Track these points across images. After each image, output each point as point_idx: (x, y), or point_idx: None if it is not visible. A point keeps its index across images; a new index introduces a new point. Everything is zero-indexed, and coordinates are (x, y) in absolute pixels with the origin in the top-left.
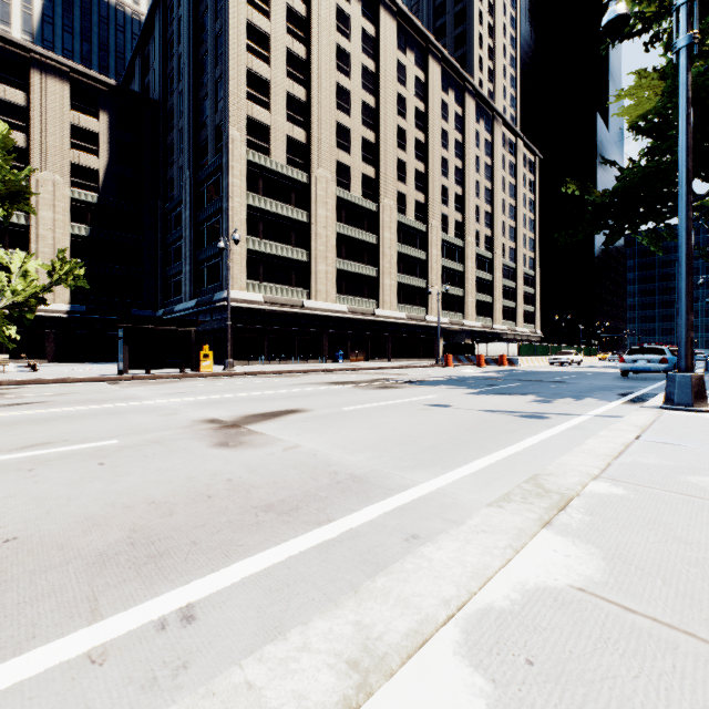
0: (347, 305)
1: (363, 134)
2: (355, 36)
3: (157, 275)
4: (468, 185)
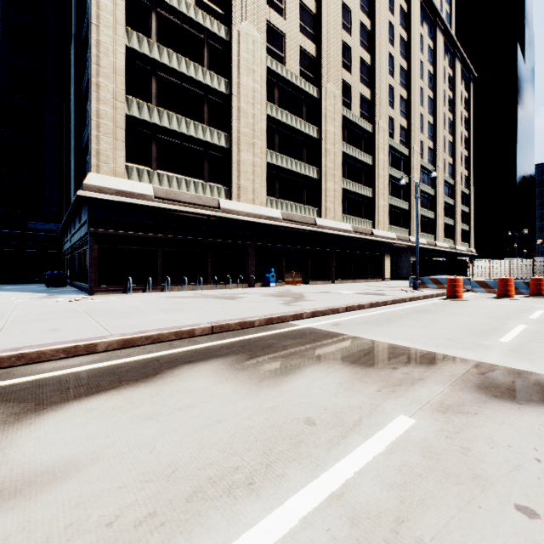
0: (281, 210)
1: None
2: None
3: (63, 183)
4: (413, 88)
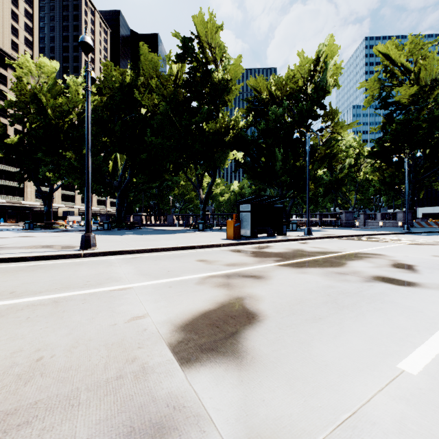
0: (6, 199)
1: (15, 127)
2: (10, 85)
3: None
4: None
